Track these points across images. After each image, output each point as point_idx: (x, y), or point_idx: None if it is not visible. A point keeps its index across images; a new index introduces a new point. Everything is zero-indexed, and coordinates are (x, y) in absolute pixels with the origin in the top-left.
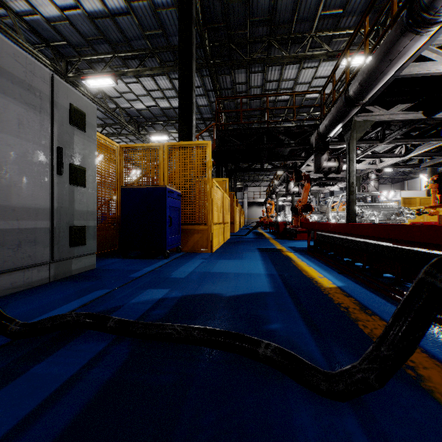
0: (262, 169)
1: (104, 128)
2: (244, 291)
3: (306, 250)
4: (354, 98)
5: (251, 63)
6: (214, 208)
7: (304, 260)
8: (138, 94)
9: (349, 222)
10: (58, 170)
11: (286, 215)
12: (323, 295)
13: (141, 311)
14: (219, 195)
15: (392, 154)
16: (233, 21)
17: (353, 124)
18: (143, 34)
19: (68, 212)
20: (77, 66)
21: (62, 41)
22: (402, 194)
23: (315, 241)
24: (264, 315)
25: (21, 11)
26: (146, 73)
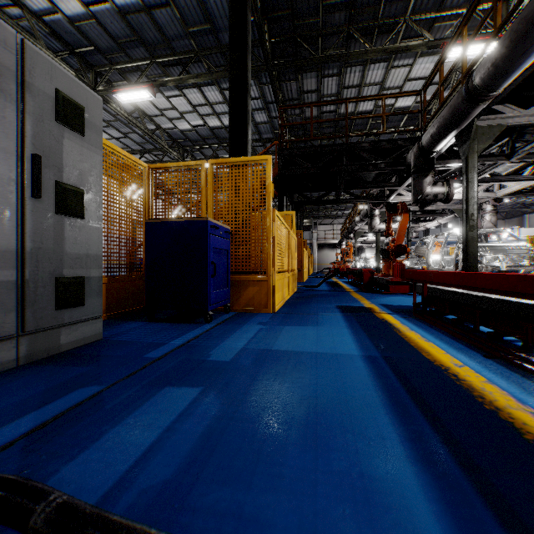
0: (338, 200)
1: (143, 154)
2: (333, 398)
3: (410, 310)
4: (482, 88)
5: (324, 62)
6: (276, 251)
7: (415, 329)
8: (182, 110)
9: (468, 269)
10: (33, 190)
11: (368, 260)
12: (488, 413)
13: (136, 450)
14: (283, 233)
15: (520, 176)
16: (301, 7)
17: (473, 131)
18: (187, 31)
19: (52, 256)
20: (107, 77)
21: (89, 46)
22: (520, 232)
23: (425, 298)
24: (388, 477)
25: (38, 10)
26: (191, 82)
